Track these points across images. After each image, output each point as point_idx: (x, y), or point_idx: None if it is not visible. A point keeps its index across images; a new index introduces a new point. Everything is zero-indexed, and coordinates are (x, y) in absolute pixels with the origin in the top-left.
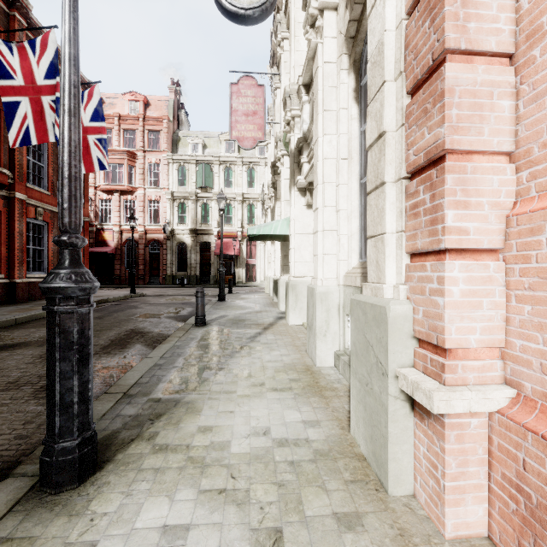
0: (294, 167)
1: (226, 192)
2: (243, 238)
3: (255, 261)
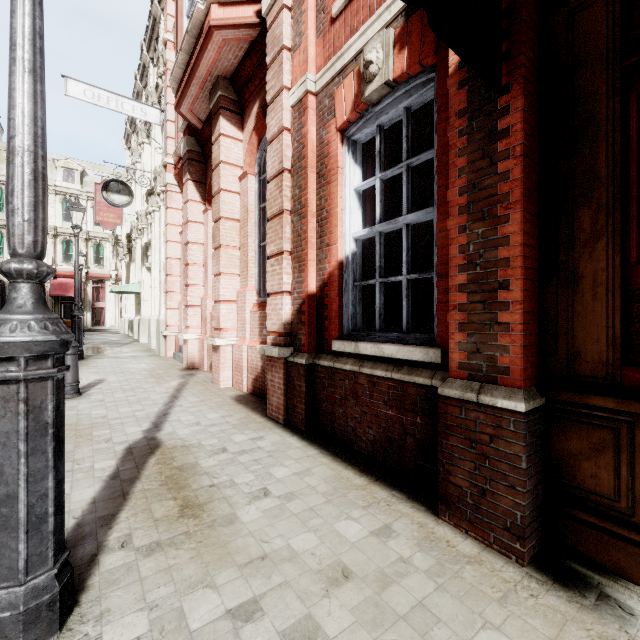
0: (144, 256)
1: (66, 227)
2: (88, 280)
3: (104, 305)
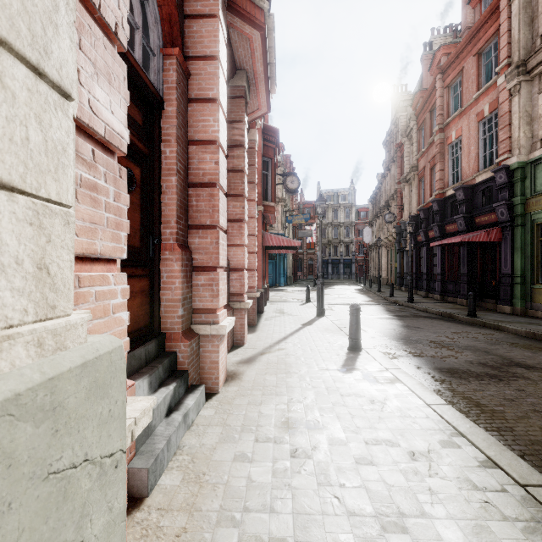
0: None
1: None
2: None
3: None
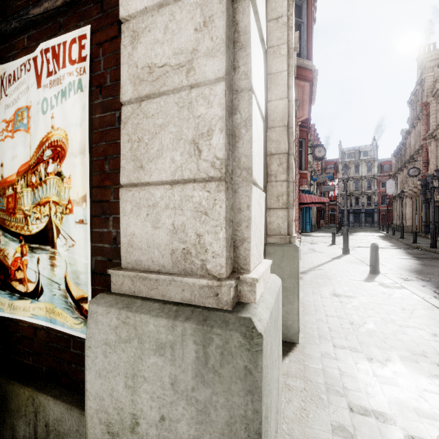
0: None
1: None
2: None
3: None
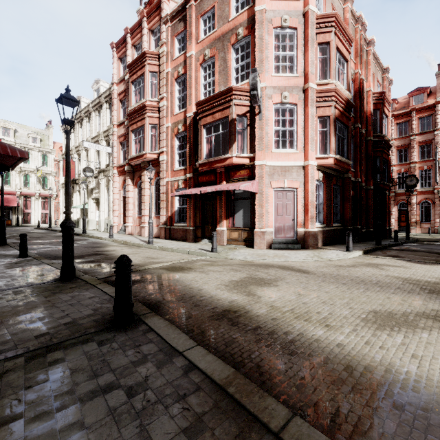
0: (90, 193)
1: None
2: (20, 196)
3: (31, 211)
